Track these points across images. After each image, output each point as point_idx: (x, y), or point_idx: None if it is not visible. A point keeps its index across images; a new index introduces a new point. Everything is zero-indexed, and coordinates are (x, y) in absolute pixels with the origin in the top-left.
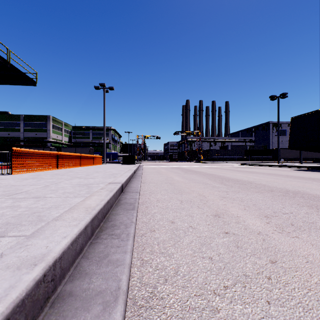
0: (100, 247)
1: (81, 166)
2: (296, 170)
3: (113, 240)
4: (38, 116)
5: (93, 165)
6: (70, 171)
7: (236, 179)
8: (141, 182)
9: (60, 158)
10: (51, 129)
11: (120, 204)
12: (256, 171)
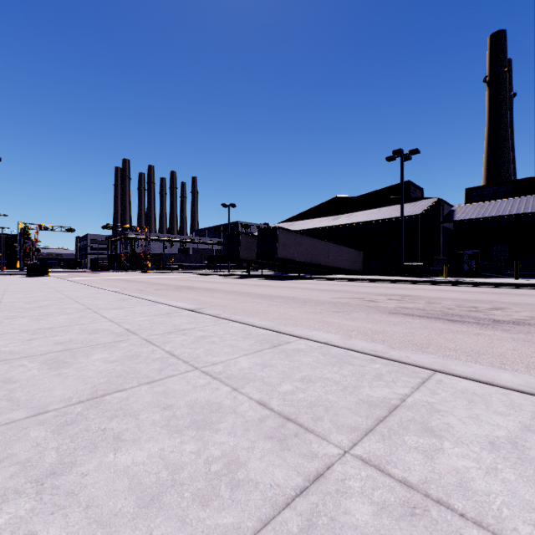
0: None
1: None
2: (226, 278)
3: None
4: None
5: None
6: None
7: (165, 284)
8: None
9: None
10: None
11: None
12: (191, 279)
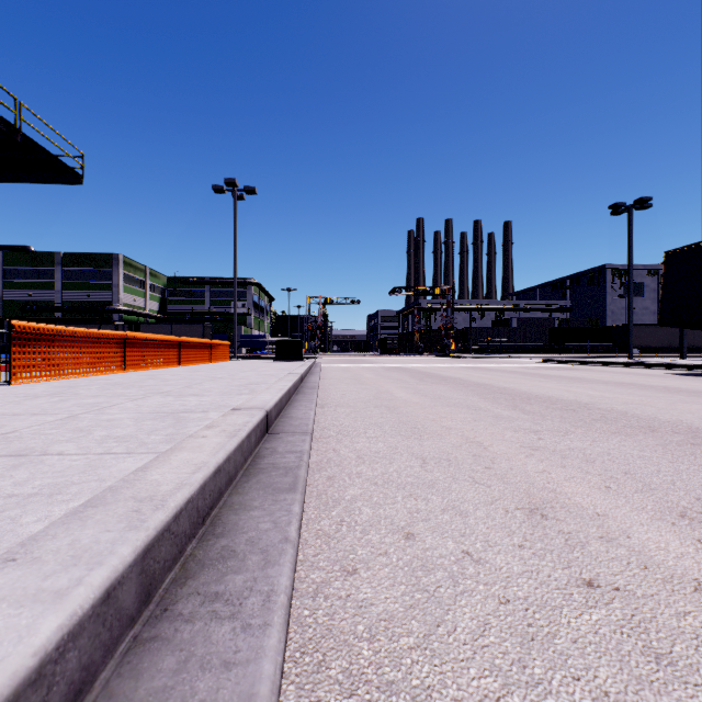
0: (161, 668)
1: (182, 365)
2: (680, 374)
3: (215, 628)
4: (93, 256)
5: (209, 362)
6: (151, 376)
7: (547, 398)
8: (316, 405)
9: (130, 346)
10: (121, 284)
11: (257, 472)
12: (585, 378)
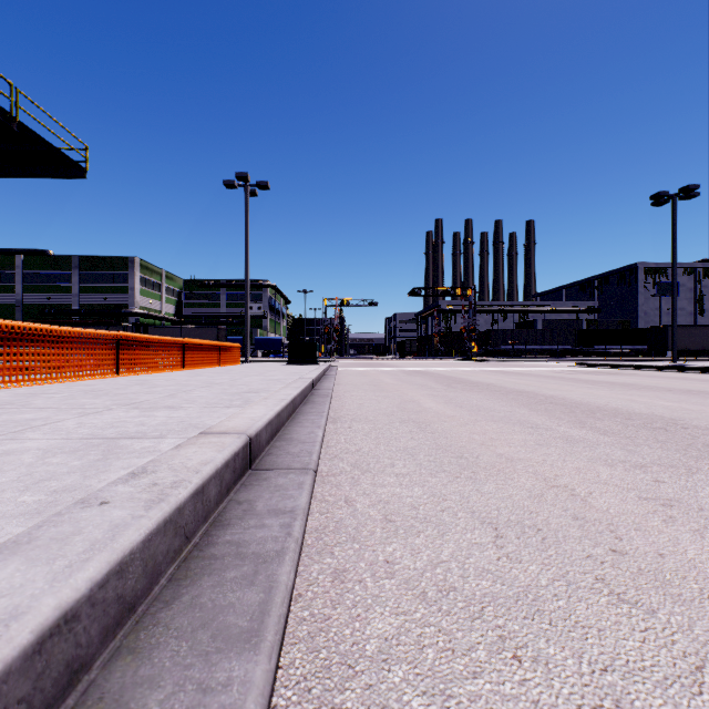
0: None
1: (186, 369)
2: None
3: None
4: (109, 259)
5: (217, 365)
6: (142, 381)
7: (614, 410)
8: (327, 419)
9: (125, 347)
10: (137, 287)
11: (200, 569)
12: (639, 384)
